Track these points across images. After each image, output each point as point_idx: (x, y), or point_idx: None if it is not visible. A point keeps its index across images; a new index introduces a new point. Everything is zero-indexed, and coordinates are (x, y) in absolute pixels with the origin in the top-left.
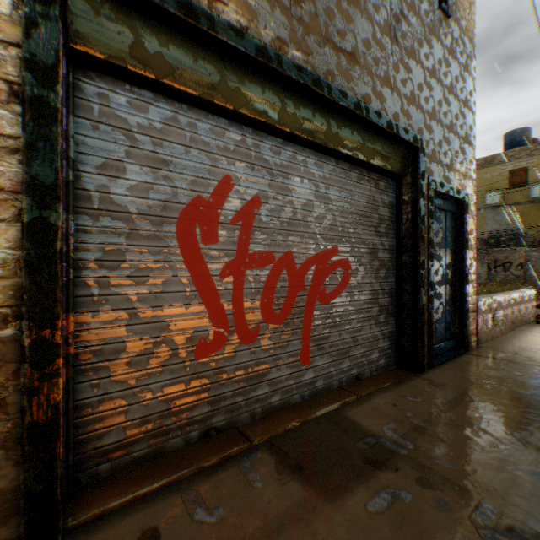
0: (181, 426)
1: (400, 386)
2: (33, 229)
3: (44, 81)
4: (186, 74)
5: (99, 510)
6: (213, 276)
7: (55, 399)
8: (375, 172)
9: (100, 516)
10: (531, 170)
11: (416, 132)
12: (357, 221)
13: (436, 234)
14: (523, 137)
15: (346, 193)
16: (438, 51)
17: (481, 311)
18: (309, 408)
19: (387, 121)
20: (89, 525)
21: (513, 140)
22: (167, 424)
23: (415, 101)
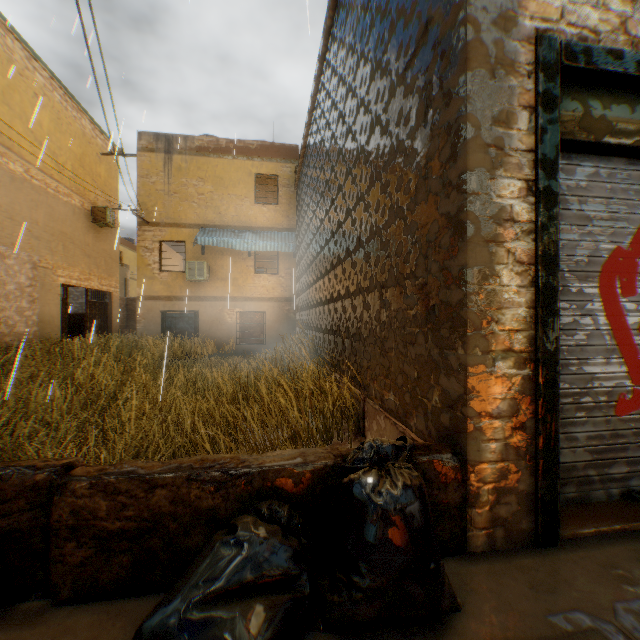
0: (600, 480)
1: None
2: (542, 292)
3: (548, 173)
4: (621, 127)
5: (573, 532)
6: (630, 330)
7: (554, 429)
8: None
9: (576, 538)
10: None
11: None
12: None
13: None
14: None
15: None
16: None
17: None
18: None
19: None
20: (573, 541)
21: None
22: (589, 475)
23: None
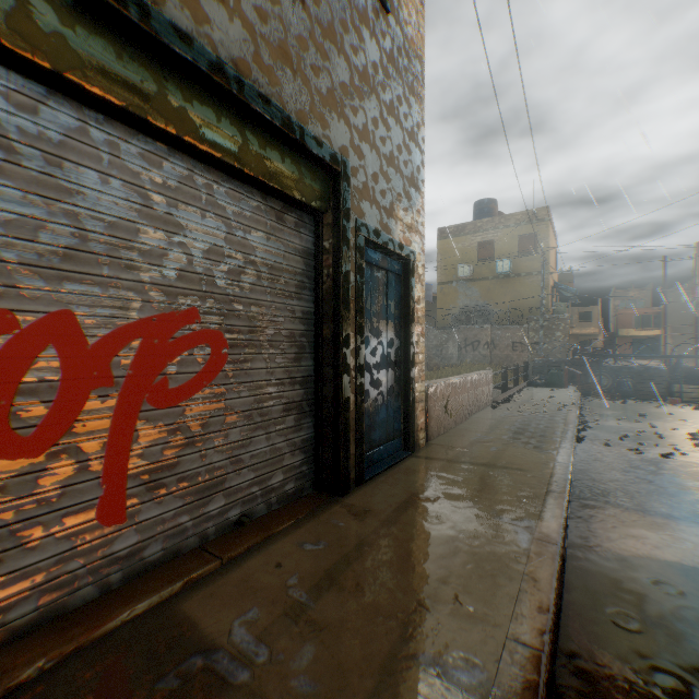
0: None
1: (305, 524)
2: None
3: None
4: None
5: None
6: None
7: None
8: (276, 198)
9: None
10: (497, 243)
11: (338, 150)
12: (241, 270)
13: (374, 300)
14: (491, 209)
15: (217, 221)
16: (373, 50)
17: (433, 400)
18: (105, 612)
19: (283, 116)
20: None
21: (483, 210)
22: None
23: (336, 105)
